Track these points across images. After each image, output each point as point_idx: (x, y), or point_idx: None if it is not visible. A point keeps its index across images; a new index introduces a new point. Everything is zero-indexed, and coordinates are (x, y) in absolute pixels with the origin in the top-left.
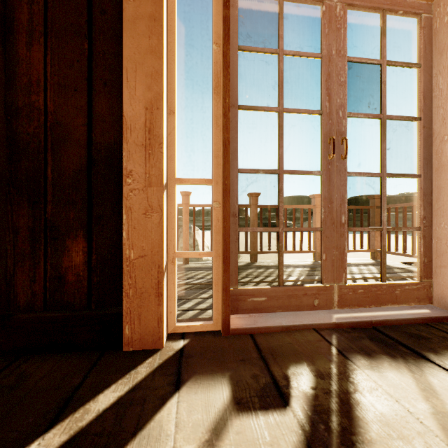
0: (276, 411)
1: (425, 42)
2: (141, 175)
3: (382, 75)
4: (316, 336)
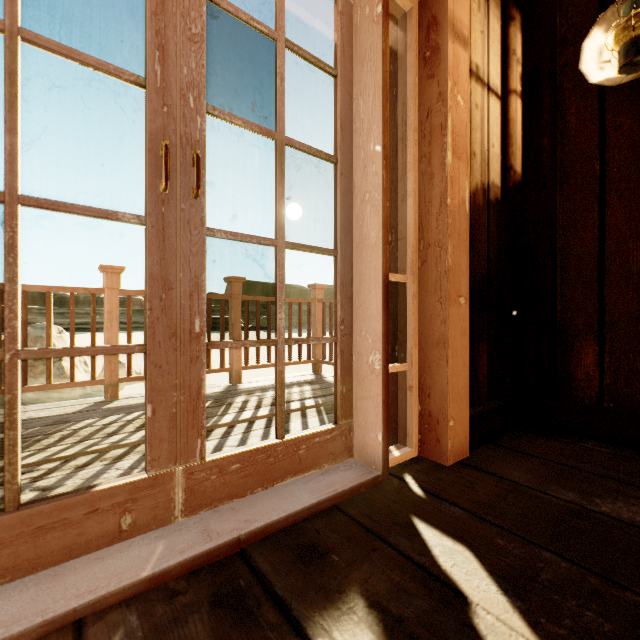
0: None
1: (343, 38)
2: None
3: (278, 60)
4: None
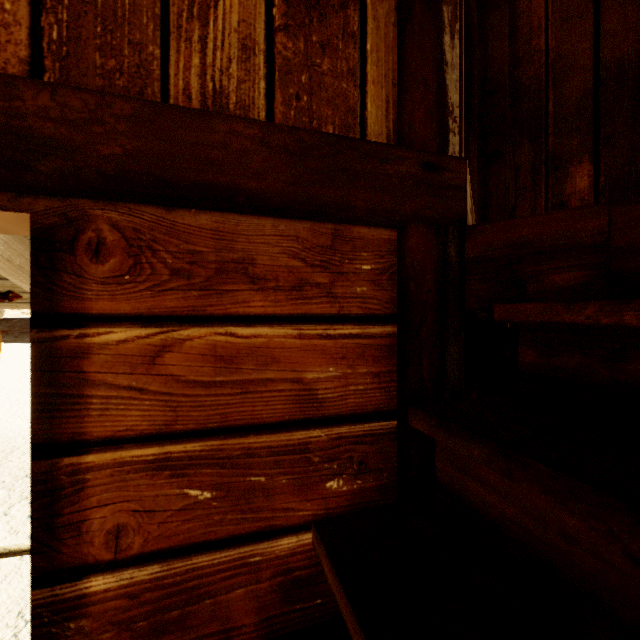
0: None
1: None
2: None
3: None
4: None
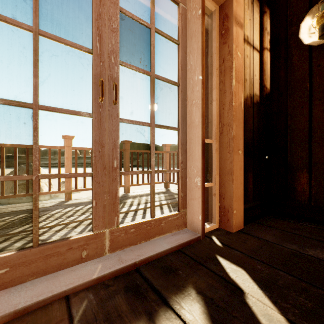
0: None
1: (182, 26)
2: None
3: (152, 38)
4: (60, 312)
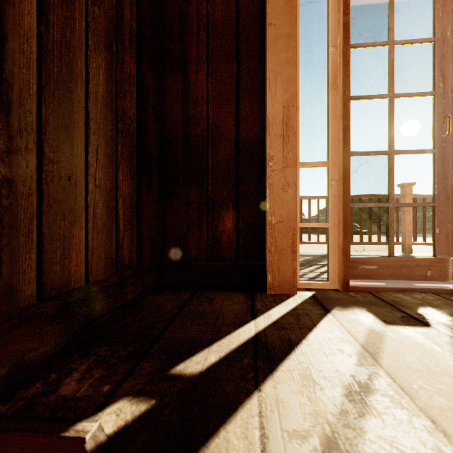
0: (421, 327)
1: None
2: (279, 159)
3: None
4: (435, 296)
